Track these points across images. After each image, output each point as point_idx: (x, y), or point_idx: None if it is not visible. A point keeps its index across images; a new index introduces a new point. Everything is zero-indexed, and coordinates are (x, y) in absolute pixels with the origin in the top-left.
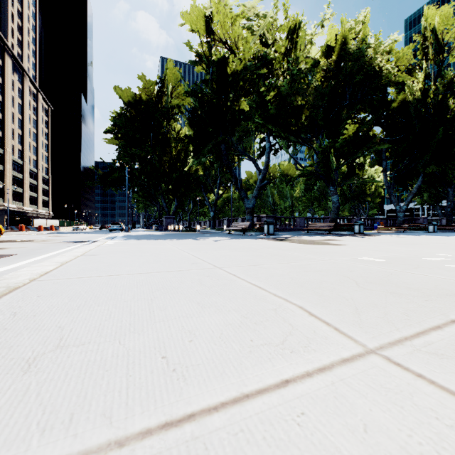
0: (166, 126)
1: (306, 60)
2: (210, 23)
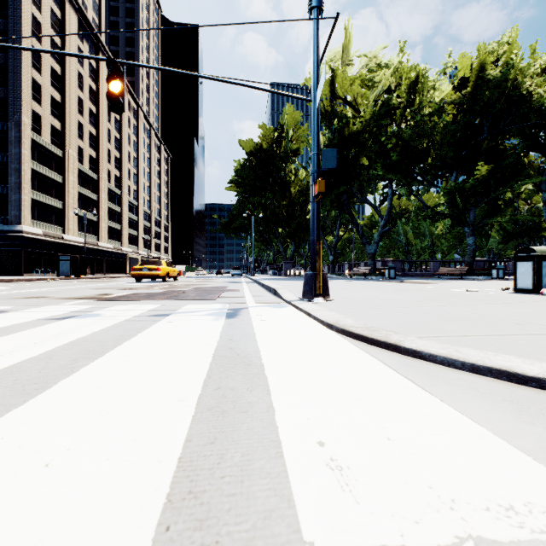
0: (285, 170)
1: (430, 106)
2: (333, 86)
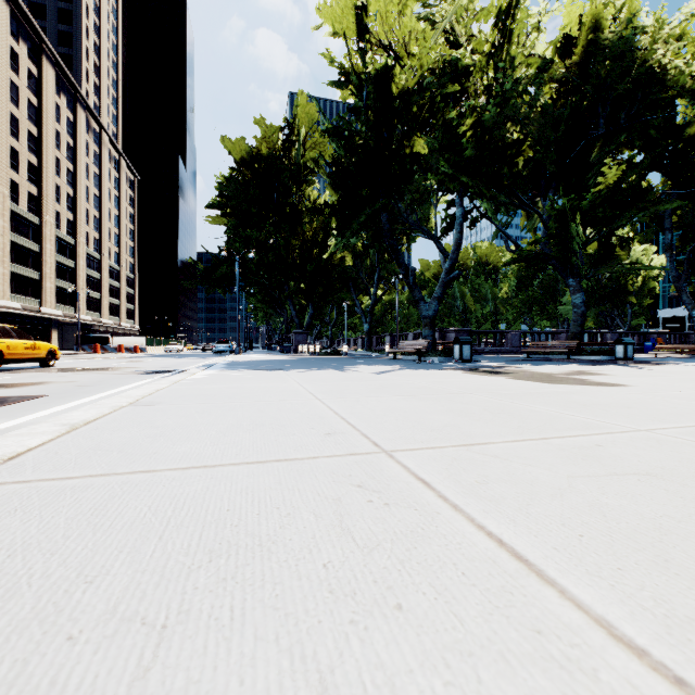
0: (296, 192)
1: (528, 62)
2: (364, 17)
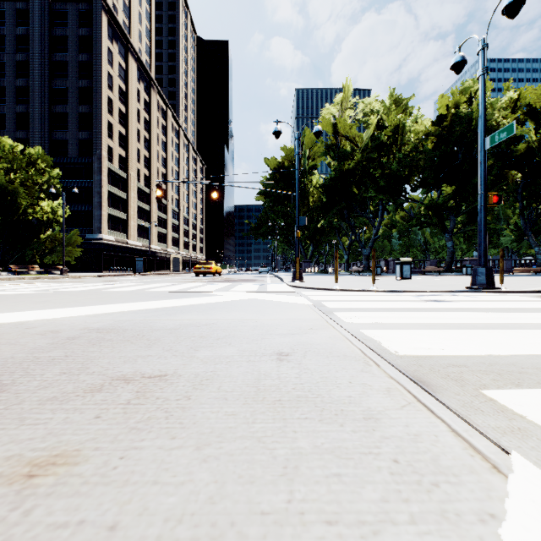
0: (304, 183)
1: (409, 144)
2: (336, 129)
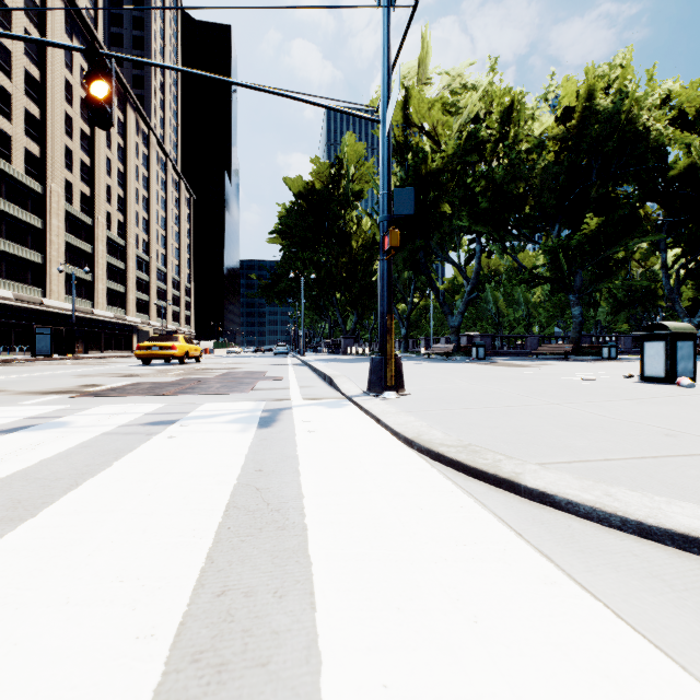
0: (344, 218)
1: (528, 141)
2: (406, 110)
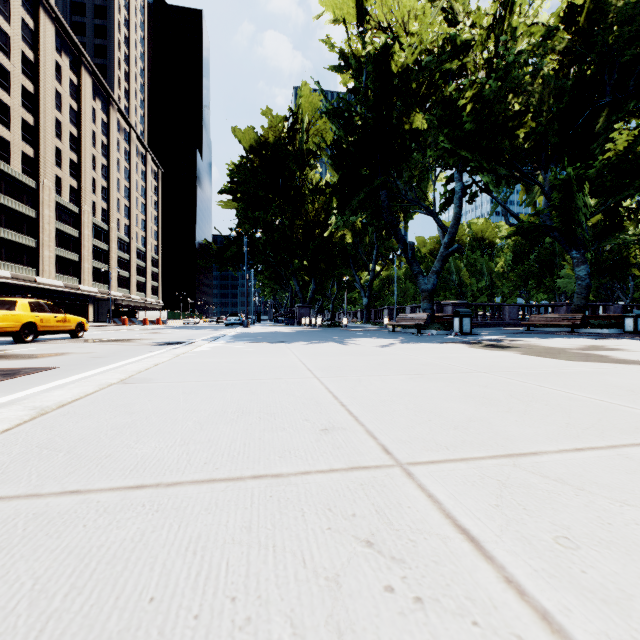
0: (300, 176)
1: (531, 32)
2: (363, 1)
